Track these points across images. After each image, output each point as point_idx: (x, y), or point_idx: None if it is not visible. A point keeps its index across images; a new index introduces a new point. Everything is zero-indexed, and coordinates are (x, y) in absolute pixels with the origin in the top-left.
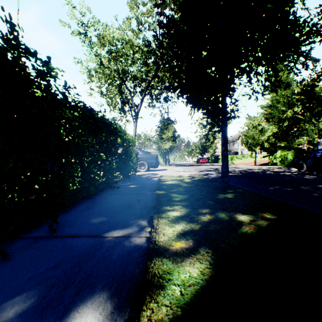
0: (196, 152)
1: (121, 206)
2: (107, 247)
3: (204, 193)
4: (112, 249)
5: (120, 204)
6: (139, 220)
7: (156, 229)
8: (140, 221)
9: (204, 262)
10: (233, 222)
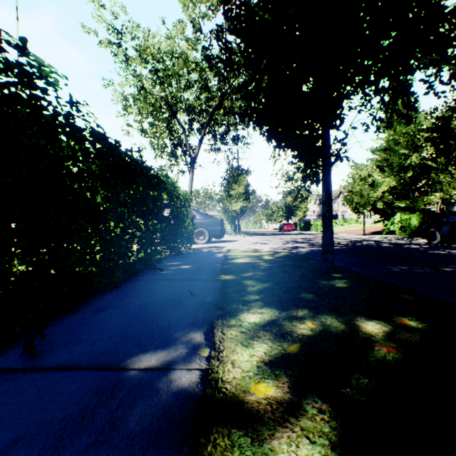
0: (279, 215)
1: (161, 303)
2: (123, 397)
3: (296, 280)
4: (133, 402)
5: (161, 299)
6: (189, 331)
7: (220, 352)
8: (192, 333)
9: (317, 441)
10: (355, 335)
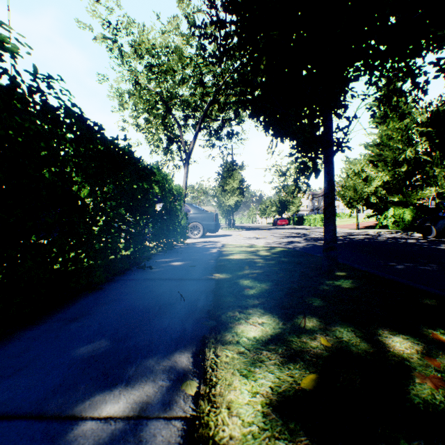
0: (272, 210)
1: (145, 309)
2: None
3: (298, 279)
4: None
5: (146, 304)
6: (174, 352)
7: (211, 387)
8: (177, 354)
9: None
10: (384, 358)
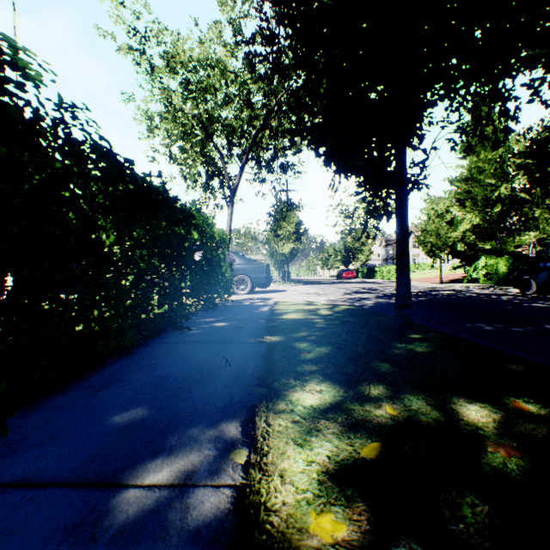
0: (337, 259)
1: (185, 376)
2: (110, 540)
3: (364, 342)
4: None
5: (185, 370)
6: (220, 421)
7: (263, 456)
8: (224, 422)
9: None
10: (455, 427)
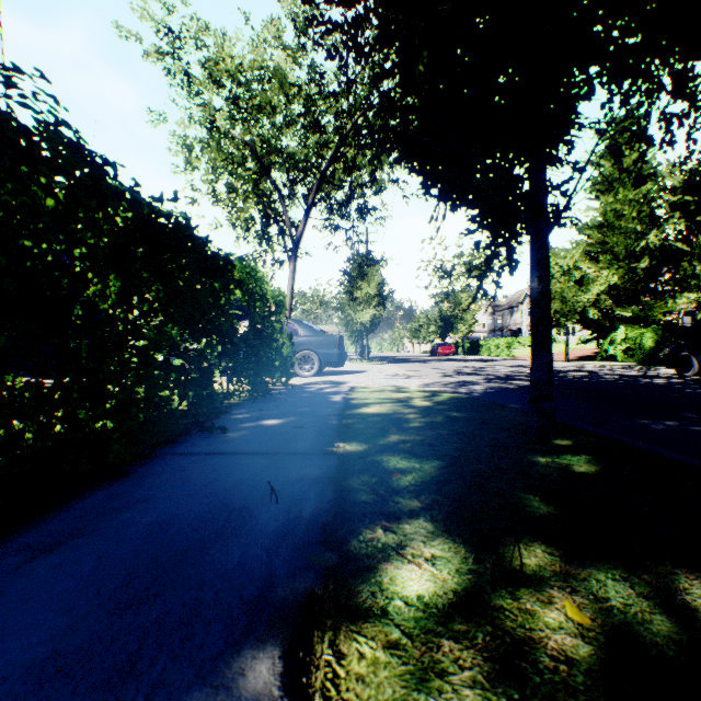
0: (430, 330)
1: (199, 522)
2: None
3: (487, 454)
4: None
5: (202, 509)
6: (243, 642)
7: None
8: (249, 647)
9: None
10: None
